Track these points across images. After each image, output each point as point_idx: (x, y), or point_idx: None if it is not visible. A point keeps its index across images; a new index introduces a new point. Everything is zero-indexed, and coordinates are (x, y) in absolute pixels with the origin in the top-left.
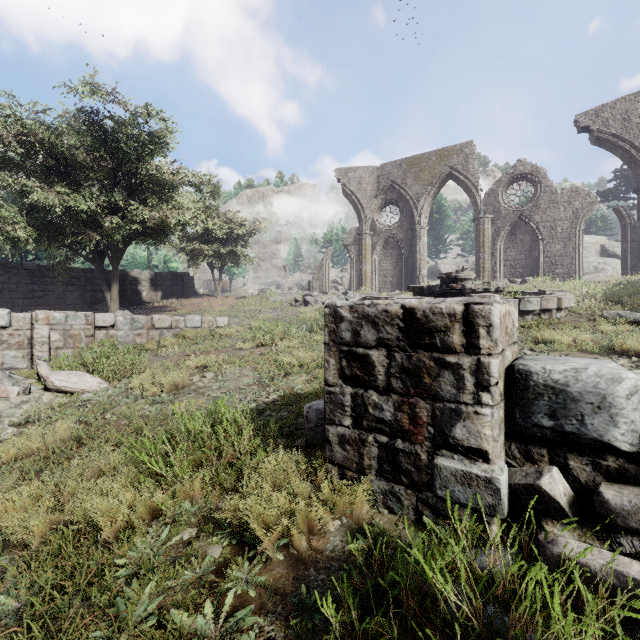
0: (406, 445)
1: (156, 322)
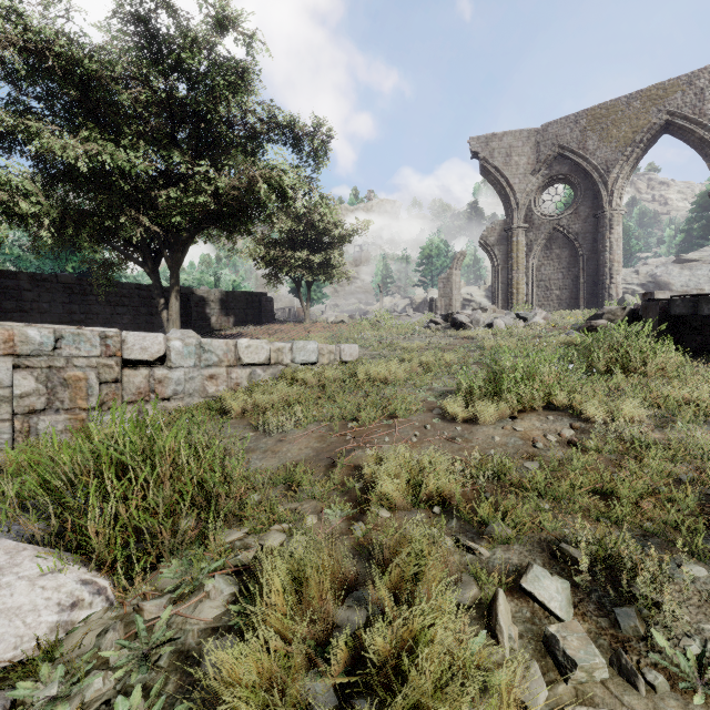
0: None
1: (243, 352)
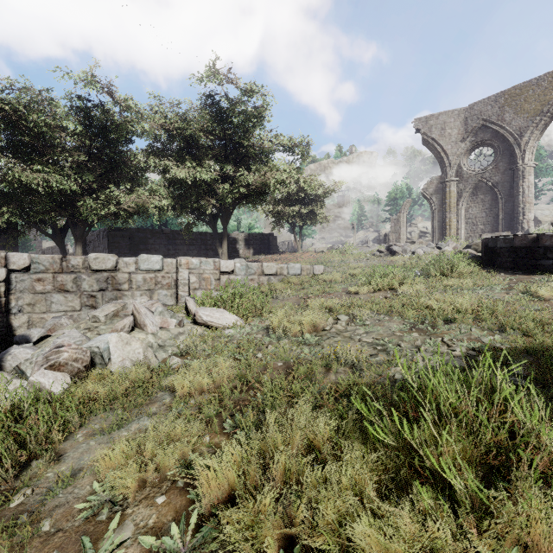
0: None
1: (265, 269)
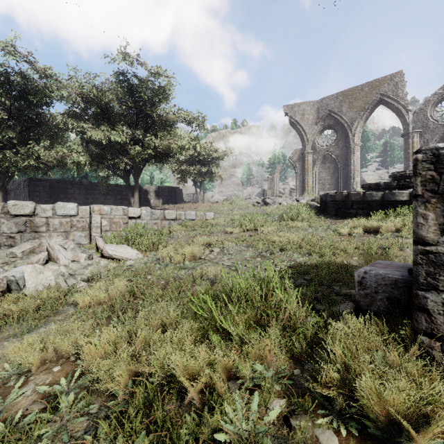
0: None
1: (166, 215)
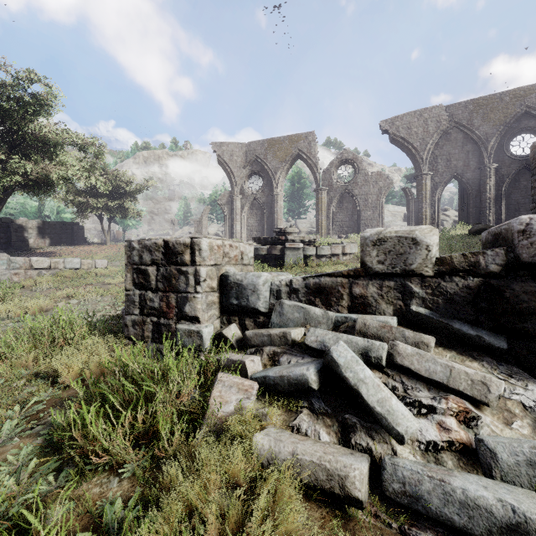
0: (165, 320)
1: (34, 263)
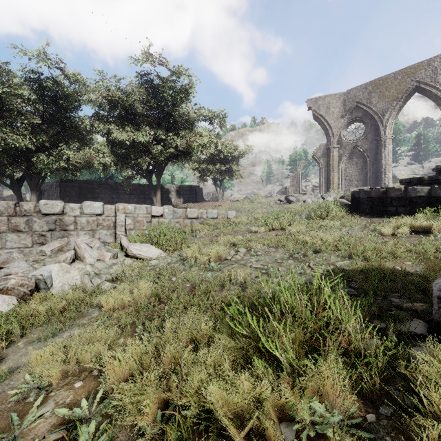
0: None
1: (188, 213)
